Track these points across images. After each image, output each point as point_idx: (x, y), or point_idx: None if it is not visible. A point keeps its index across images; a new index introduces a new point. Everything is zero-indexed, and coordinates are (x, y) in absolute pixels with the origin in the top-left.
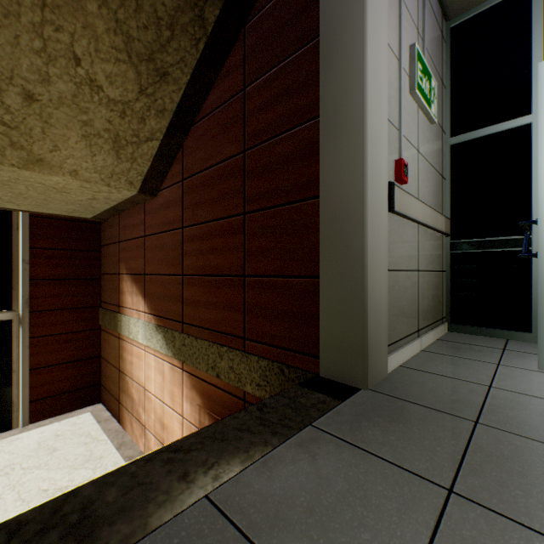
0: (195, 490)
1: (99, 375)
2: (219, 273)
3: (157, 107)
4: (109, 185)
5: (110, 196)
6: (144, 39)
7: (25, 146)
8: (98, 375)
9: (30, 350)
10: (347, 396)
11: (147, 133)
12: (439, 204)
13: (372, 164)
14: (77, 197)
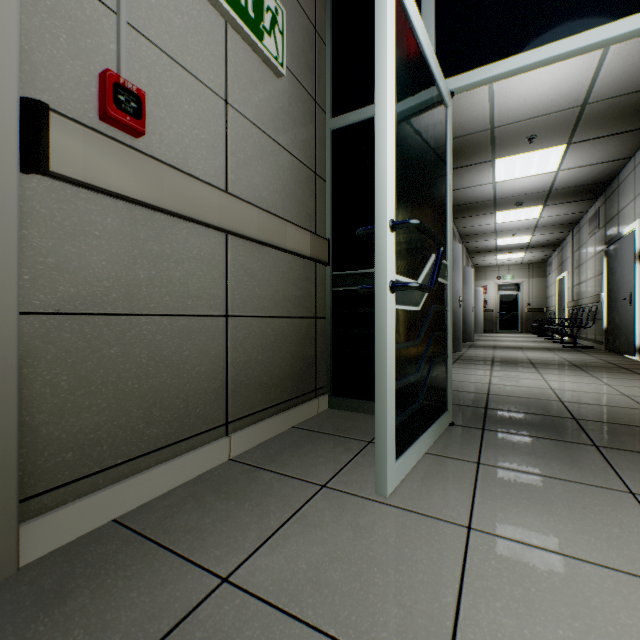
0: None
1: None
2: None
3: None
4: None
5: None
6: None
7: None
8: None
9: None
10: None
11: None
12: (305, 213)
13: None
14: None
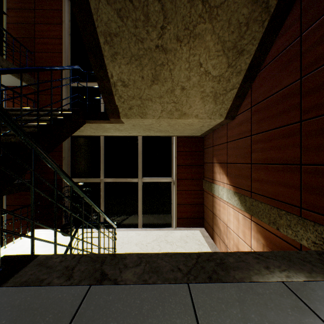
0: (275, 276)
1: (203, 213)
2: (278, 162)
3: (236, 71)
4: (210, 118)
5: (210, 124)
6: (231, 39)
7: (180, 109)
8: (202, 213)
9: (176, 195)
10: None
11: (230, 86)
12: None
13: None
14: (195, 127)
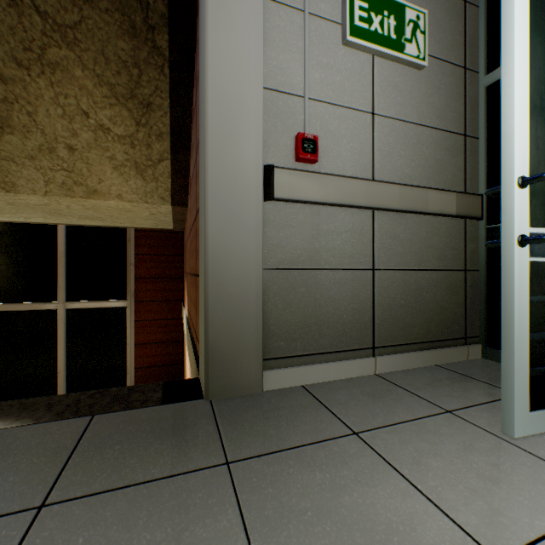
0: None
1: (182, 356)
2: (193, 272)
3: (155, 133)
4: (147, 202)
5: (160, 211)
6: (122, 82)
7: (83, 183)
8: (181, 356)
9: (135, 330)
10: (175, 401)
11: (157, 155)
12: (452, 176)
13: (221, 150)
14: (143, 214)
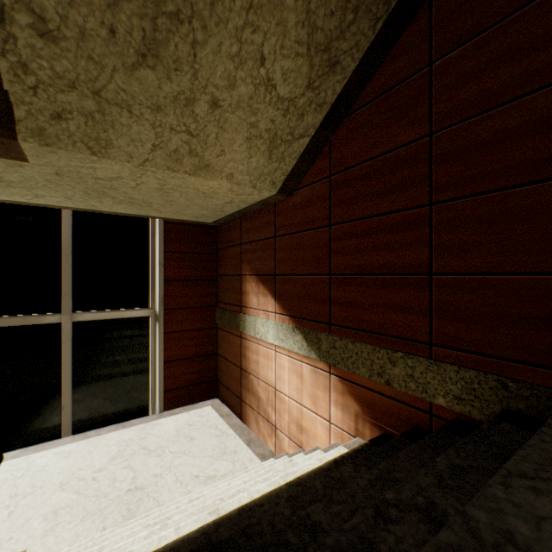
0: None
1: (216, 371)
2: (387, 271)
3: (318, 101)
4: (254, 187)
5: (247, 199)
6: (327, 27)
7: (198, 153)
8: (215, 371)
9: (164, 344)
10: None
11: (301, 129)
12: None
13: None
14: (216, 202)
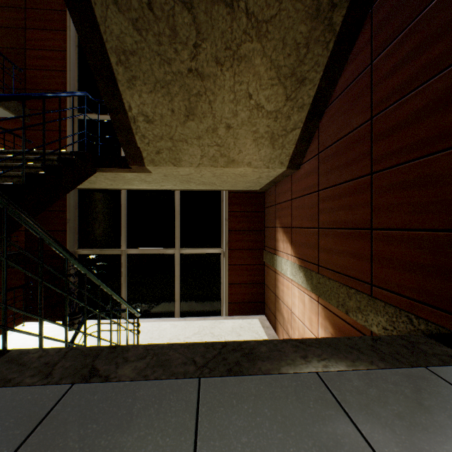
0: (310, 366)
1: (263, 296)
2: (348, 226)
3: (298, 105)
4: (268, 167)
5: (269, 174)
6: (288, 63)
7: (226, 155)
8: (262, 295)
9: (228, 272)
10: None
11: (291, 125)
12: None
13: None
14: (251, 178)
